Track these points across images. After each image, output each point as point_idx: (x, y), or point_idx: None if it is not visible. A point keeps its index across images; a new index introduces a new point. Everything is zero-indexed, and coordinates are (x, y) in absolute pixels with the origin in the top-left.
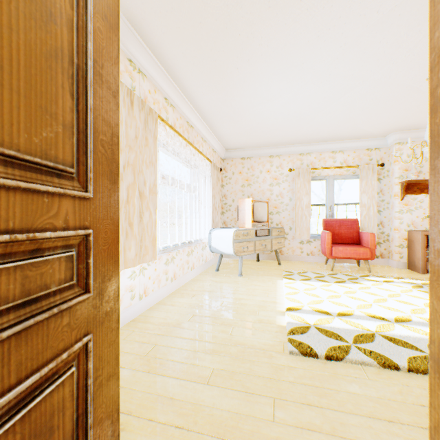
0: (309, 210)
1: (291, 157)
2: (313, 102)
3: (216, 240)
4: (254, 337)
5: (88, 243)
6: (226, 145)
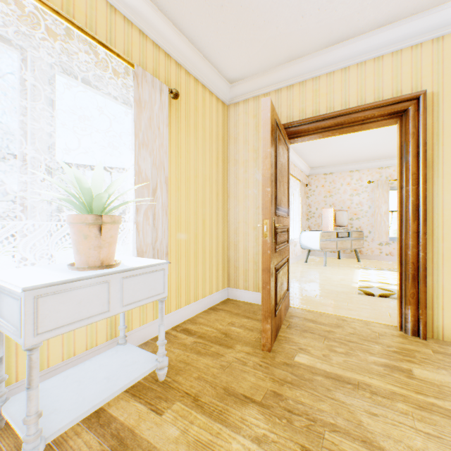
0: (388, 216)
1: (370, 171)
2: (384, 136)
3: (305, 239)
4: (337, 288)
5: (288, 230)
6: (311, 165)
